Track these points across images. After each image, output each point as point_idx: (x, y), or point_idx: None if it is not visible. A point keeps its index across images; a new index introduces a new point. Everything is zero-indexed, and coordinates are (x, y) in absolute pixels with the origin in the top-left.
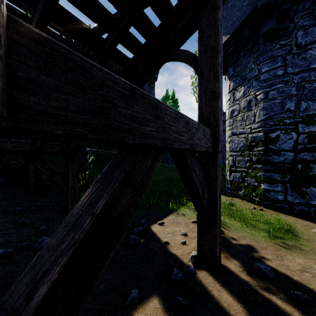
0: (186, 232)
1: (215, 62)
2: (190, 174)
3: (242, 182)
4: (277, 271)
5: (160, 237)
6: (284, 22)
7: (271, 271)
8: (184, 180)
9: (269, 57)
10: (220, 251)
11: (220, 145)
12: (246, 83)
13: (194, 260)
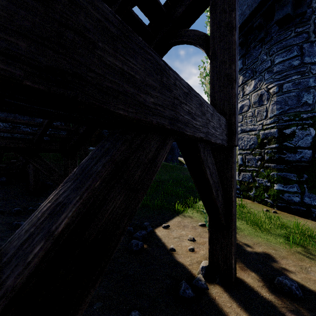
0: (194, 237)
1: (230, 40)
2: (203, 171)
3: (253, 183)
4: (305, 287)
5: (165, 243)
6: (300, 8)
7: (298, 288)
8: (195, 179)
9: (283, 47)
10: (236, 261)
11: (236, 138)
12: (257, 76)
13: (205, 272)
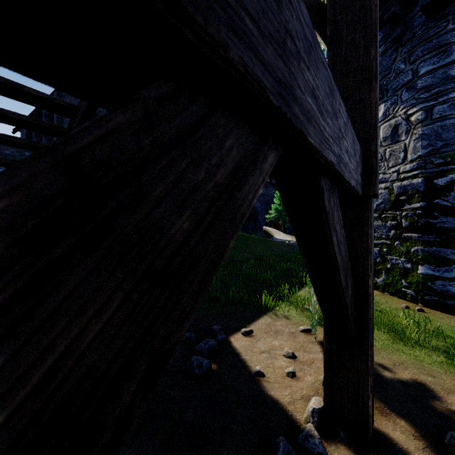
0: (294, 351)
1: (366, 5)
2: (326, 237)
3: (382, 263)
4: None
5: (246, 361)
6: None
7: None
8: (307, 255)
9: (433, 47)
10: (373, 401)
11: (377, 182)
12: (388, 96)
13: (319, 419)
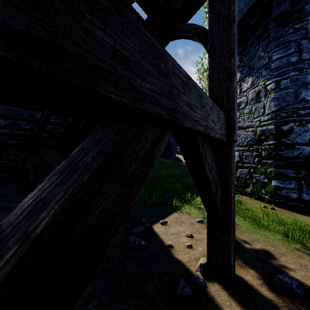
0: (192, 233)
1: (229, 33)
2: (202, 166)
3: (250, 179)
4: (305, 285)
5: (162, 239)
6: (298, 4)
7: (299, 286)
8: (193, 175)
9: (281, 43)
10: (234, 258)
11: (235, 133)
12: (254, 73)
13: (204, 269)
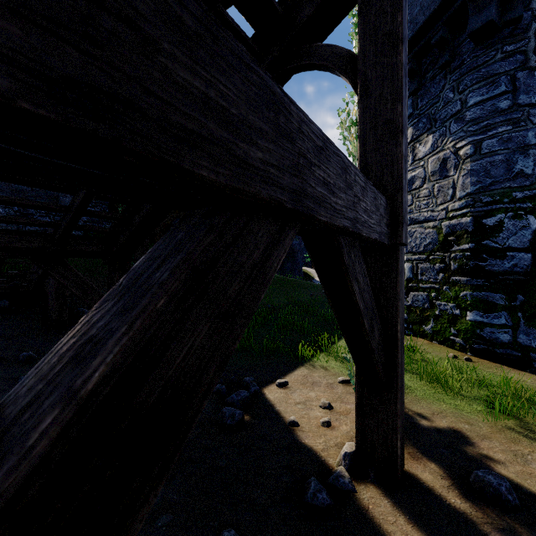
0: (331, 402)
1: (393, 62)
2: (347, 286)
3: (430, 309)
4: (522, 488)
5: (280, 412)
6: (512, 10)
7: (511, 490)
8: (333, 302)
9: (482, 77)
10: (403, 444)
11: (404, 232)
12: (437, 127)
13: (350, 462)
